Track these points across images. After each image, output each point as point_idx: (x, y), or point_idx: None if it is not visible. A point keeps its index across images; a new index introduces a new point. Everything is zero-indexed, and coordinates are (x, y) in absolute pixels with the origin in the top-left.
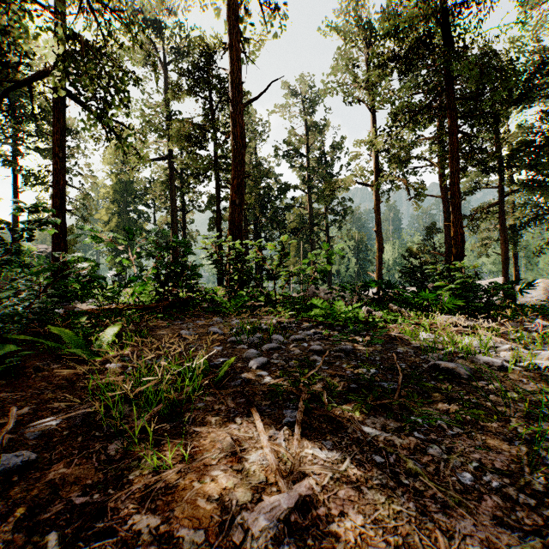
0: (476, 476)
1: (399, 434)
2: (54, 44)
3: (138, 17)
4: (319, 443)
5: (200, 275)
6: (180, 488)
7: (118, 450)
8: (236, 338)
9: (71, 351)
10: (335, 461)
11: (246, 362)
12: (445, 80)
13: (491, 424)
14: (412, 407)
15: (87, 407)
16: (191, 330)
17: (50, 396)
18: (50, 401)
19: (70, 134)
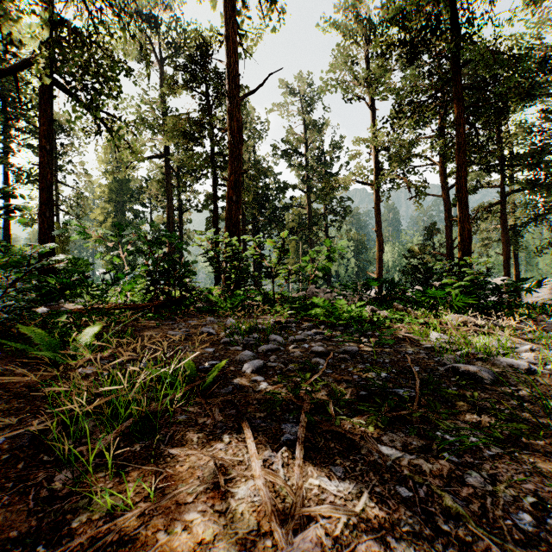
0: (536, 517)
1: (426, 456)
2: (39, 28)
3: (131, 6)
4: (327, 469)
5: (194, 273)
6: (138, 542)
7: (67, 482)
8: (230, 339)
9: (39, 353)
10: (349, 495)
11: (240, 365)
12: (451, 68)
13: (536, 441)
14: (436, 420)
15: (44, 421)
16: (182, 331)
17: (2, 408)
18: (0, 413)
19: (64, 131)
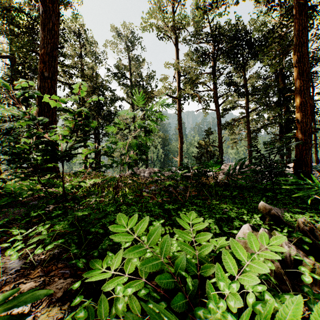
0: None
1: None
2: None
3: None
4: None
5: None
6: None
7: None
8: None
9: None
10: None
11: None
12: None
13: None
14: None
15: None
16: None
17: None
18: None
19: None
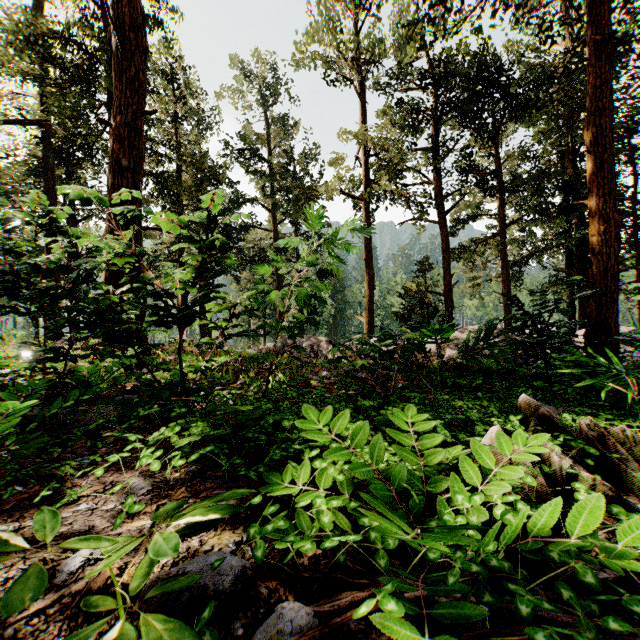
0: None
1: None
2: None
3: None
4: None
5: None
6: None
7: None
8: None
9: None
10: None
11: None
12: None
13: None
14: None
15: None
16: None
17: None
18: None
19: None
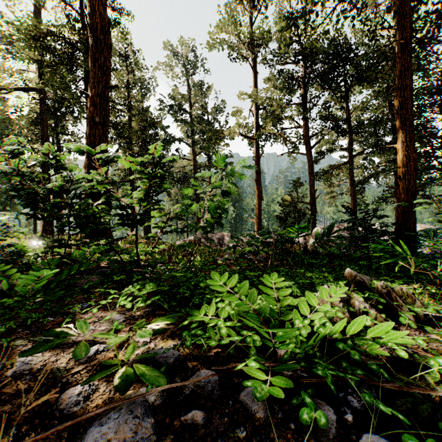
0: None
1: None
2: None
3: None
4: None
5: None
6: None
7: None
8: None
9: None
10: None
11: None
12: None
13: None
14: None
15: None
16: None
17: None
18: None
19: None
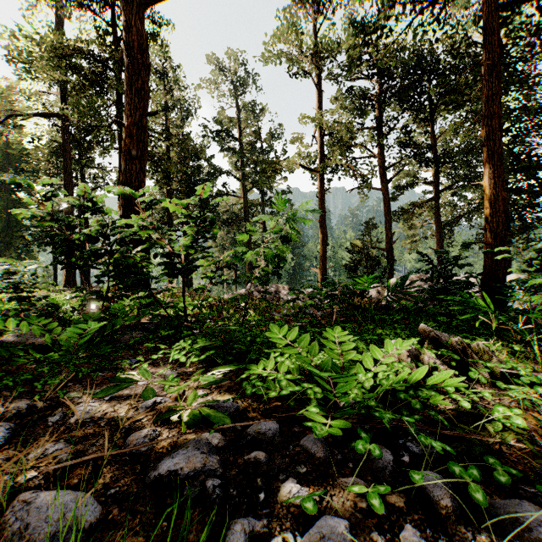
0: None
1: None
2: None
3: None
4: None
5: None
6: None
7: None
8: None
9: None
10: None
11: None
12: None
13: None
14: None
15: None
16: None
17: None
18: None
19: None
